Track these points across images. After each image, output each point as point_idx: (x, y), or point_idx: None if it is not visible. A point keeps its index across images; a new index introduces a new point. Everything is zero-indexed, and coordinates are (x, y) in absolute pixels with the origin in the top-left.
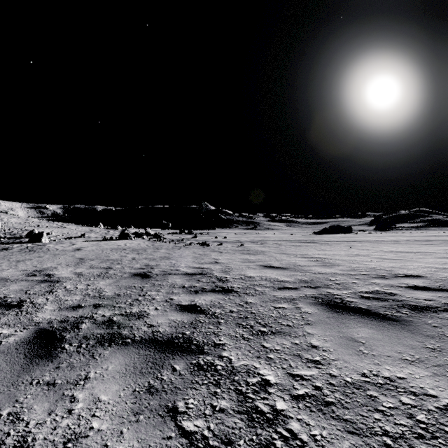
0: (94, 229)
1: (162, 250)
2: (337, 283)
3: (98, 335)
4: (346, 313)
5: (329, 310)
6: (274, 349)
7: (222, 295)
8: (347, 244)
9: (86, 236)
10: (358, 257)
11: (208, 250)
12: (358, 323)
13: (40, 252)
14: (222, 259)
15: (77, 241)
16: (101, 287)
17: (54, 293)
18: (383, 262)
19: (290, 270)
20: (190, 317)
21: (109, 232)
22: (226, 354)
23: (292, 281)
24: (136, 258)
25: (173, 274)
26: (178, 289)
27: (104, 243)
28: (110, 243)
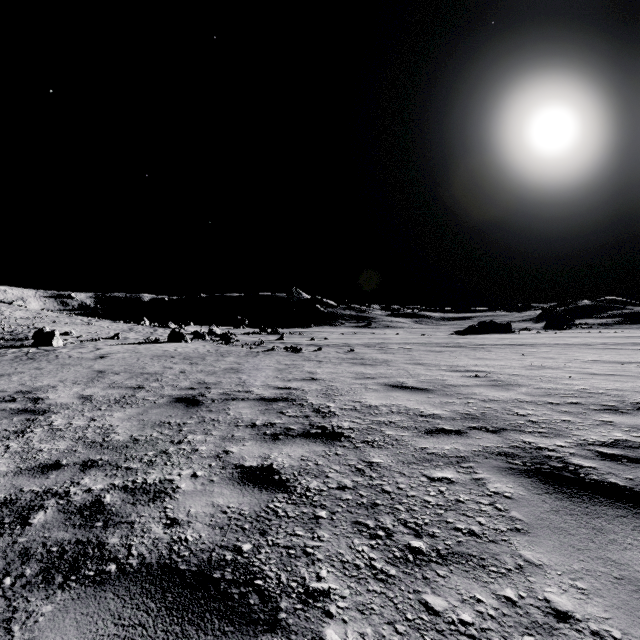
0: (136, 326)
1: (228, 359)
2: (534, 421)
3: (53, 547)
4: (590, 499)
5: (548, 489)
6: (458, 621)
7: (322, 444)
8: (515, 349)
9: (122, 337)
10: (544, 371)
11: (300, 358)
12: (637, 533)
13: (43, 361)
14: (322, 373)
15: (105, 345)
16: (113, 423)
17: (26, 436)
18: (595, 379)
19: (437, 394)
20: (256, 500)
21: (157, 331)
22: (334, 635)
23: (449, 417)
24: (186, 371)
25: (239, 399)
26: (244, 430)
27: (145, 347)
28: (154, 347)
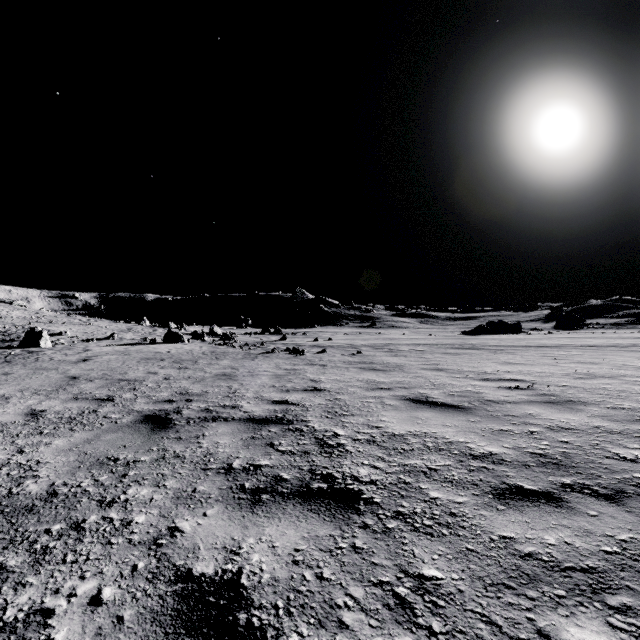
0: (135, 326)
1: (223, 362)
2: None
3: None
4: None
5: None
6: None
7: (328, 519)
8: (540, 352)
9: (118, 337)
10: (600, 382)
11: (302, 361)
12: None
13: (18, 364)
14: (327, 381)
15: (96, 346)
16: (43, 458)
17: None
18: None
19: (480, 415)
20: None
21: (156, 331)
22: None
23: (517, 460)
24: (171, 377)
25: (222, 418)
26: (213, 479)
27: (137, 348)
28: (147, 348)
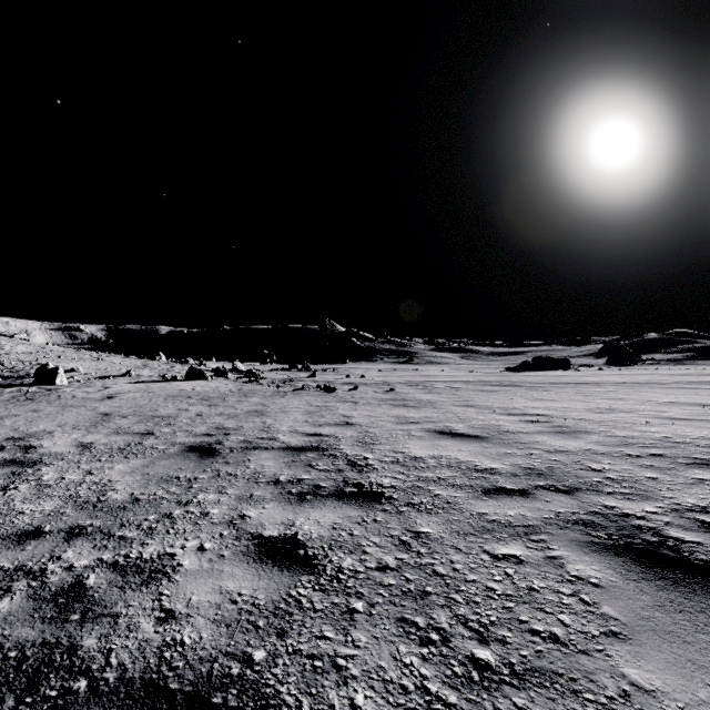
0: (151, 362)
1: (252, 399)
2: (613, 478)
3: (11, 652)
4: (702, 588)
5: (646, 574)
6: None
7: (358, 507)
8: (577, 389)
9: (134, 374)
10: (615, 415)
11: (334, 398)
12: None
13: (43, 402)
14: (359, 416)
15: (115, 383)
16: (113, 478)
17: (8, 493)
18: (677, 425)
19: (493, 443)
20: (275, 584)
21: (174, 367)
22: None
23: (510, 472)
24: (203, 414)
25: (262, 447)
26: (265, 488)
27: (159, 386)
28: (170, 386)
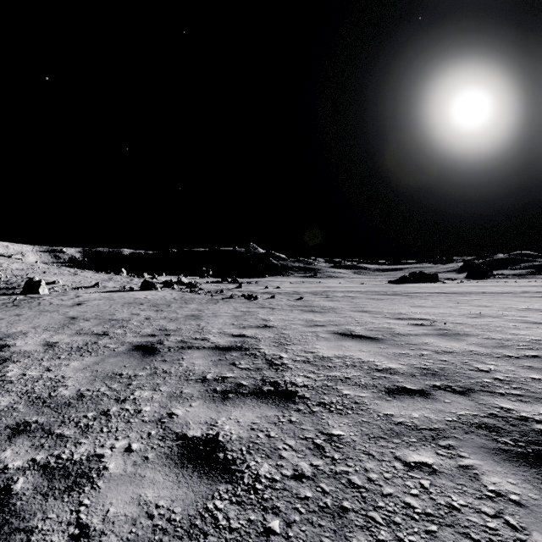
0: (115, 276)
1: (191, 306)
2: (501, 379)
3: None
4: None
5: None
6: None
7: (274, 406)
8: (448, 297)
9: (101, 285)
10: (485, 320)
11: (255, 305)
12: None
13: (25, 307)
14: (275, 320)
15: (85, 293)
16: (66, 374)
17: None
18: (541, 329)
19: (388, 344)
20: (192, 494)
21: (133, 280)
22: None
23: (407, 372)
24: (151, 318)
25: (195, 347)
26: (193, 385)
27: (119, 295)
28: (127, 295)
